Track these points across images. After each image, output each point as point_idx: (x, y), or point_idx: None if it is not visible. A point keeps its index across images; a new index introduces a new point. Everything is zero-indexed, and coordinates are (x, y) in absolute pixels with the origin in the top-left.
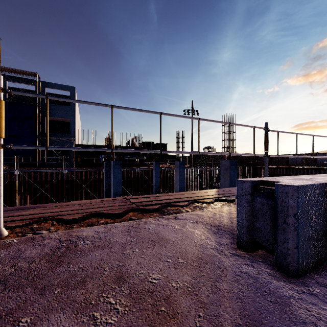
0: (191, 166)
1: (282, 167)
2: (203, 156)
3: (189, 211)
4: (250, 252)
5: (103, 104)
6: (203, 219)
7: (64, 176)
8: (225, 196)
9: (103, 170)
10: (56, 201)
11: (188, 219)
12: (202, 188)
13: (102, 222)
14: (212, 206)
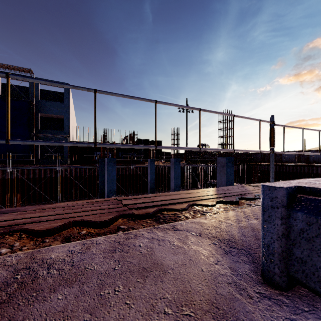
0: (186, 163)
1: (275, 164)
2: (198, 153)
3: (189, 217)
4: (285, 290)
5: (84, 88)
6: (207, 230)
7: (58, 173)
8: (225, 196)
9: (98, 167)
10: (50, 199)
11: (189, 230)
12: (197, 185)
13: (84, 232)
14: (214, 210)
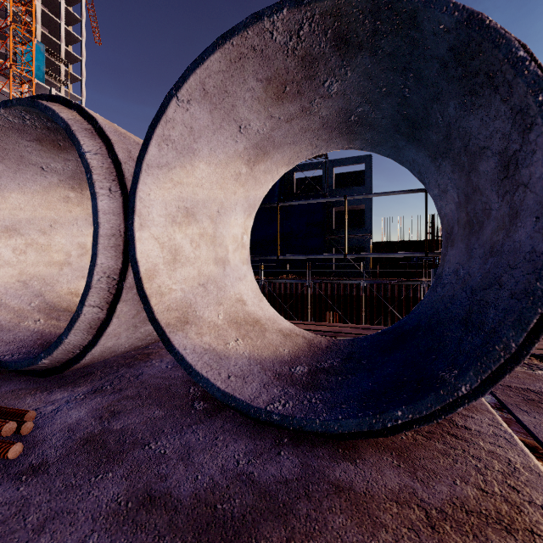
0: None
1: None
2: None
3: None
4: None
5: None
6: None
7: (362, 290)
8: None
9: (424, 283)
10: None
11: None
12: None
13: None
14: None
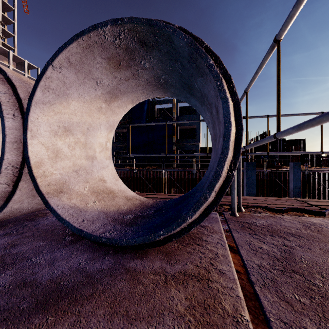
0: None
1: None
2: None
3: None
4: None
5: (313, 113)
6: None
7: (194, 175)
8: None
9: None
10: None
11: None
12: None
13: (307, 216)
14: None
